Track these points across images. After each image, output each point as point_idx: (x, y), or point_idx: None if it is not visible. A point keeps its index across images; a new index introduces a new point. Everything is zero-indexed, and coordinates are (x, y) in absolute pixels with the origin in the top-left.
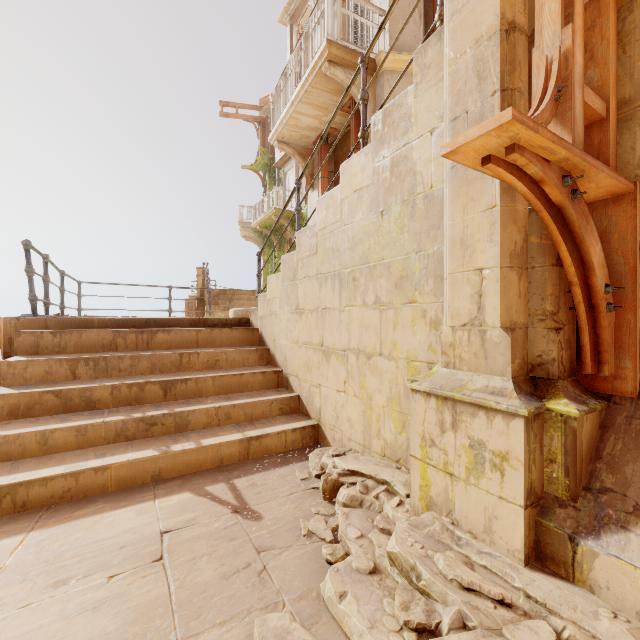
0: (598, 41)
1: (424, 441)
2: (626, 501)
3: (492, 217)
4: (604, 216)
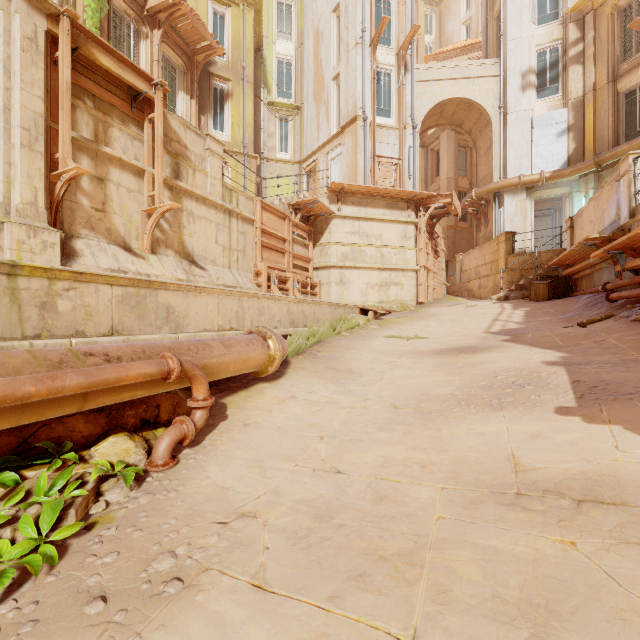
0: (57, 141)
1: (19, 243)
2: (72, 255)
3: (41, 173)
4: (53, 186)
